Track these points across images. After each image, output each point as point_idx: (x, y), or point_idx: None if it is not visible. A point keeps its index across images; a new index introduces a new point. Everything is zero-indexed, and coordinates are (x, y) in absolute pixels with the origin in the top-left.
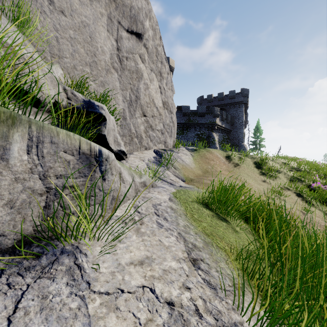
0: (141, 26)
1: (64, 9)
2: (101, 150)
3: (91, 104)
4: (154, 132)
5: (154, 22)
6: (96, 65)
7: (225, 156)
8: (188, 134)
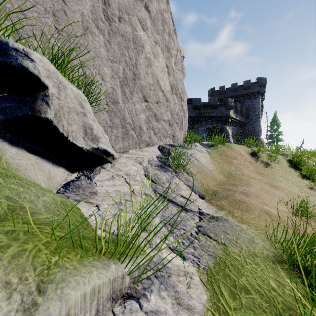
0: None
1: None
2: None
3: None
4: (159, 123)
5: None
6: (65, 16)
7: (250, 153)
8: (199, 128)
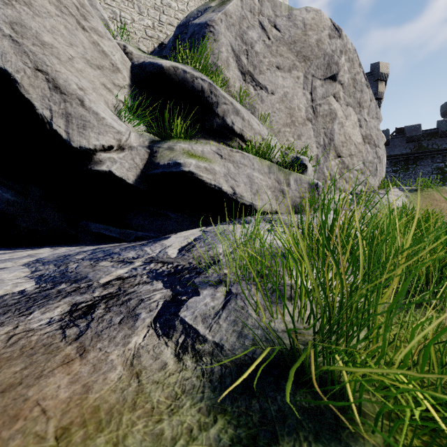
0: (335, 67)
1: (273, 90)
2: (318, 182)
3: (297, 159)
4: (350, 173)
5: (351, 53)
6: (294, 123)
7: None
8: (417, 169)
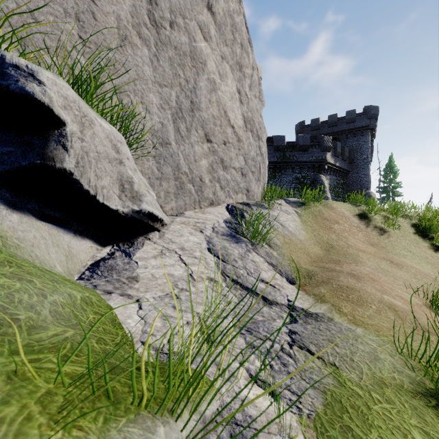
0: None
1: None
2: None
3: None
4: (227, 172)
5: None
6: (94, 20)
7: (357, 214)
8: (282, 177)
